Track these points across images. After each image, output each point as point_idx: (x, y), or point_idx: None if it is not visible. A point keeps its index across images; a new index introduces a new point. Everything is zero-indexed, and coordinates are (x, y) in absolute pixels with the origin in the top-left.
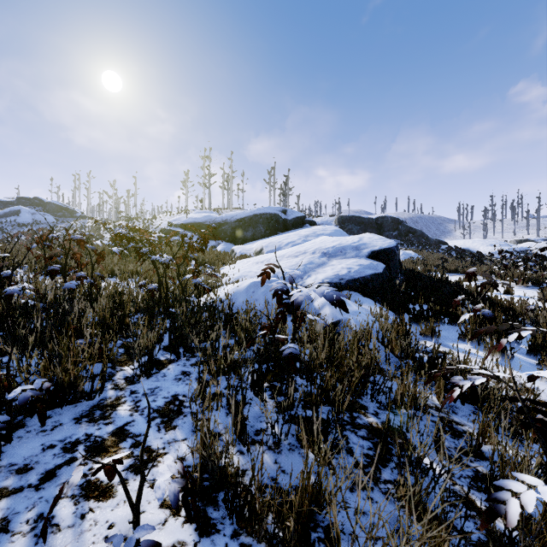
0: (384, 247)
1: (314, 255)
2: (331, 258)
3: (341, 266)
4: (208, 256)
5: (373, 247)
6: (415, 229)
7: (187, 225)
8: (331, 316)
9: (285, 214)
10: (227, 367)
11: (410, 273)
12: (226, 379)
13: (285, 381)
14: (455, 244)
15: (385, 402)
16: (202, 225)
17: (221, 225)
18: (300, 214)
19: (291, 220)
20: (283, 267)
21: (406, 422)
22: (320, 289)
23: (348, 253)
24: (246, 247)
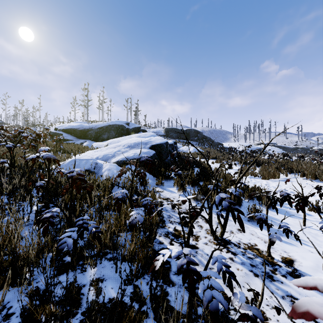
0: (158, 143)
1: (124, 147)
2: (131, 148)
3: (132, 152)
4: (72, 148)
5: (154, 143)
6: (206, 136)
7: (67, 130)
8: (106, 175)
9: (128, 125)
10: (8, 193)
11: (180, 157)
12: (7, 199)
13: (55, 203)
14: (227, 145)
15: (98, 208)
16: (77, 130)
17: (89, 130)
18: (137, 126)
19: (131, 128)
20: (104, 153)
21: (95, 214)
22: (44, 153)
23: (140, 146)
24: (100, 143)
